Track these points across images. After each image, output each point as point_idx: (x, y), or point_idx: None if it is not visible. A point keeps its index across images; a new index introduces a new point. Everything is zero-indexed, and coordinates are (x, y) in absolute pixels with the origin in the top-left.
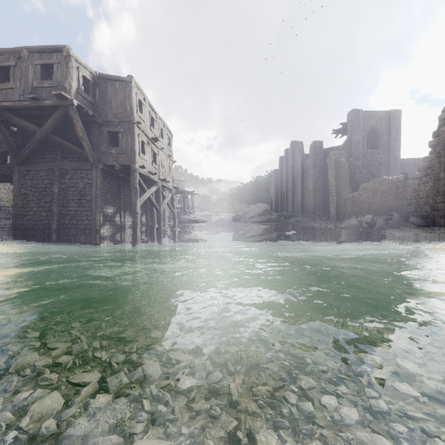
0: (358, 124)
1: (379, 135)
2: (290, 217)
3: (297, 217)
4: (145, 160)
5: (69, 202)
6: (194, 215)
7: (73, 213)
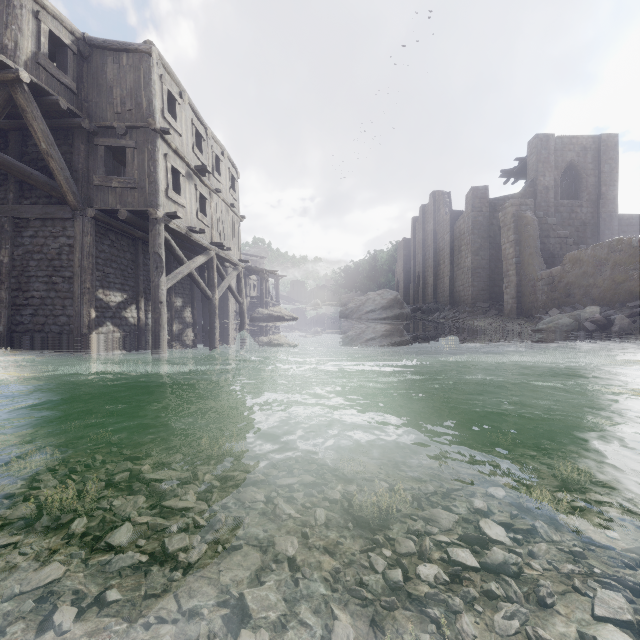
0: (547, 157)
1: (582, 176)
2: (432, 311)
3: (445, 311)
4: (181, 205)
5: (31, 282)
6: (277, 309)
7: (38, 303)
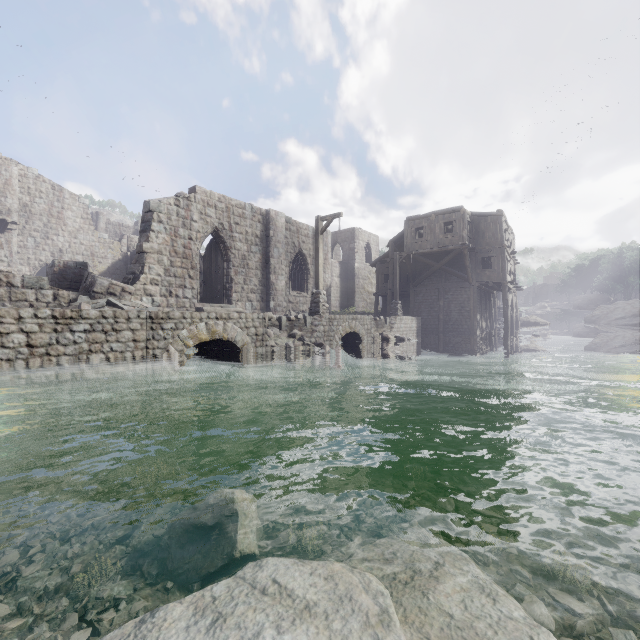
0: None
1: None
2: None
3: None
4: (508, 274)
5: (452, 312)
6: (532, 317)
7: (454, 320)
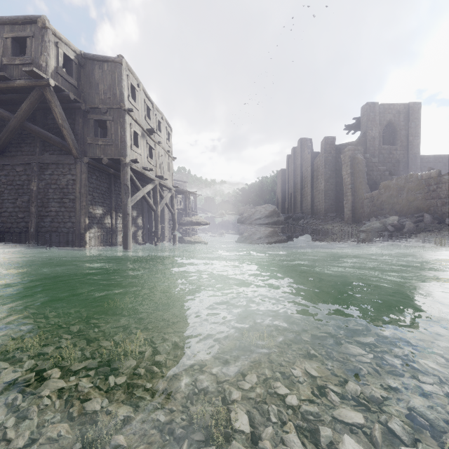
0: (374, 118)
1: (397, 130)
2: (299, 219)
3: (307, 219)
4: (139, 154)
5: (50, 202)
6: (196, 217)
7: (54, 215)
